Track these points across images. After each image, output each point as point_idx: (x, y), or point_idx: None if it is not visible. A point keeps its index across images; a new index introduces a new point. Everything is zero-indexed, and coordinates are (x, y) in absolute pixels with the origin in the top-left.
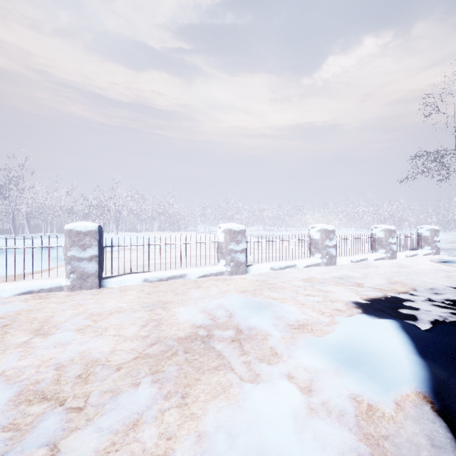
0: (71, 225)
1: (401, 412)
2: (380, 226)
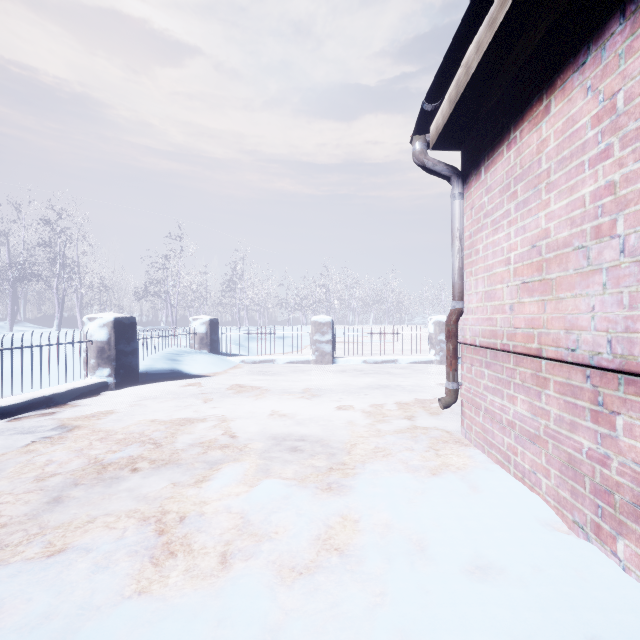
0: (315, 318)
1: None
2: None
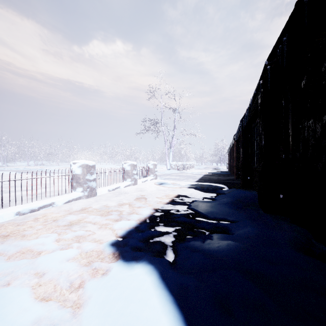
0: None
1: None
2: (128, 162)
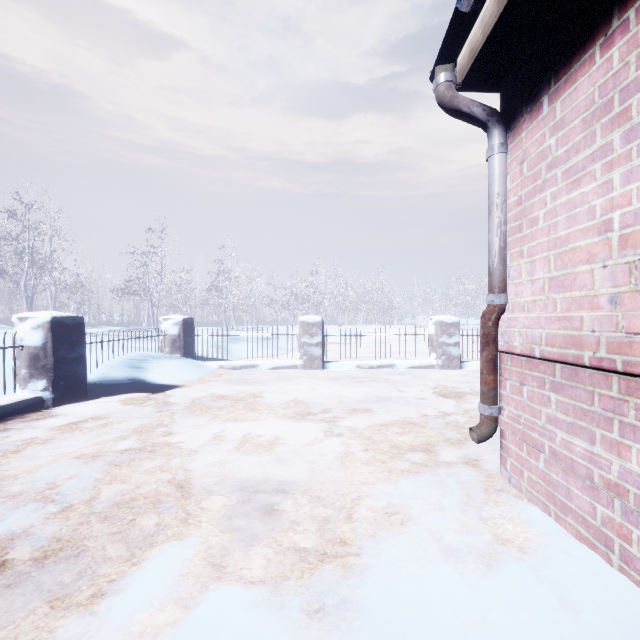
0: (303, 318)
1: None
2: None
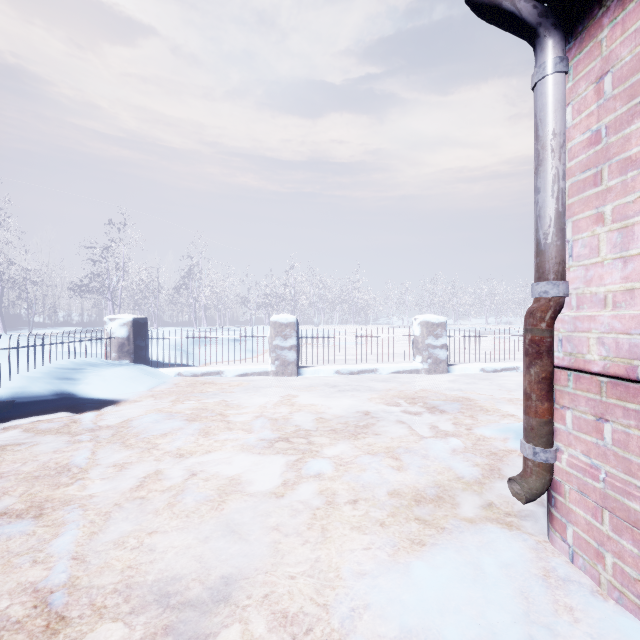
0: (275, 317)
1: None
2: None
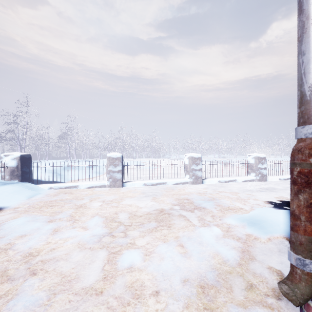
0: (109, 154)
1: (270, 242)
2: None
